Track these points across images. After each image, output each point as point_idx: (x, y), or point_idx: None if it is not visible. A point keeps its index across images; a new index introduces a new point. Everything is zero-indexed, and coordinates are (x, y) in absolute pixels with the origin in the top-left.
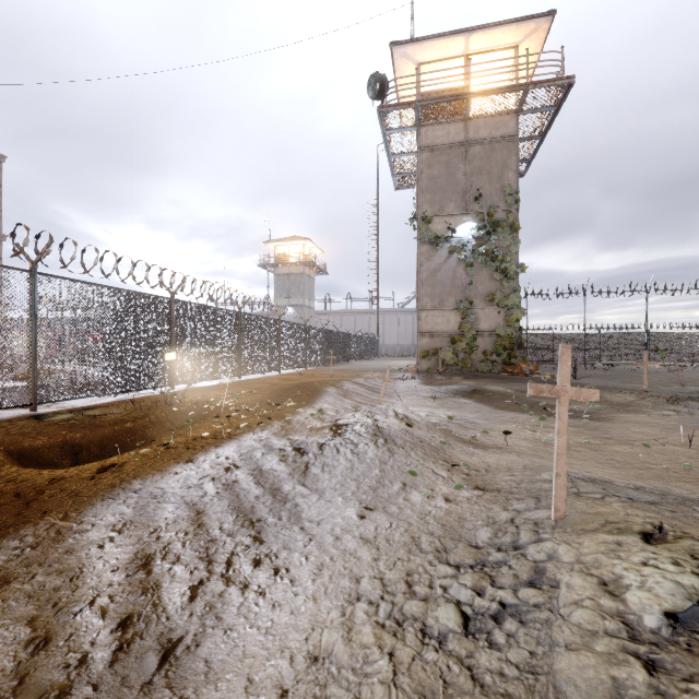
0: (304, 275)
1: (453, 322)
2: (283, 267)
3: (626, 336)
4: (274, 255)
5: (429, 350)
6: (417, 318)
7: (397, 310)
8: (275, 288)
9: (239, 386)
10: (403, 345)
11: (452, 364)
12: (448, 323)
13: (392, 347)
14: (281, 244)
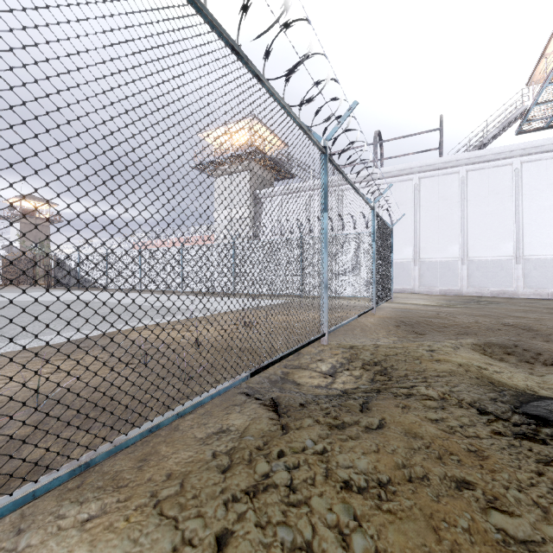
0: None
1: None
2: None
3: None
4: None
5: None
6: None
7: None
8: None
9: None
10: None
11: None
12: None
13: None
14: None
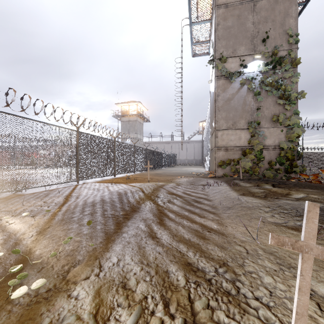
0: (137, 121)
1: (244, 139)
2: (126, 117)
3: (318, 154)
4: (121, 110)
5: (224, 160)
6: (215, 136)
7: (185, 141)
8: (121, 129)
9: (63, 192)
10: (189, 159)
11: (243, 171)
12: (239, 140)
13: (183, 160)
14: (124, 104)
